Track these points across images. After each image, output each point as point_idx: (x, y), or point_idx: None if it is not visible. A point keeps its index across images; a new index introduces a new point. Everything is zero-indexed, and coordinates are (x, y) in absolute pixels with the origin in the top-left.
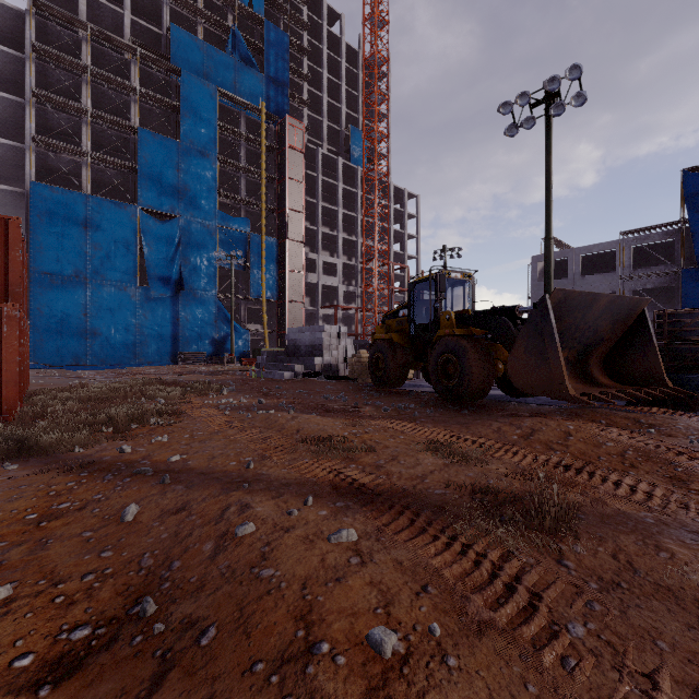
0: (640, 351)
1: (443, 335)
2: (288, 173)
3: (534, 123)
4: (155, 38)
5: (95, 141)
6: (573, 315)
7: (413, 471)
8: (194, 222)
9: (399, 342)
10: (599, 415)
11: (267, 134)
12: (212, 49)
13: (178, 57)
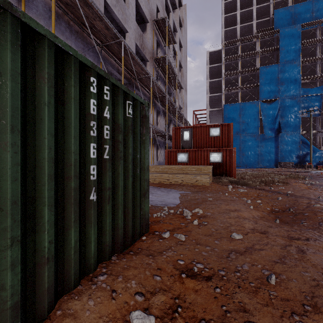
0: None
1: None
2: None
3: None
4: (266, 22)
5: (242, 81)
6: None
7: None
8: (286, 98)
9: None
10: None
11: None
12: (297, 6)
13: (277, 23)
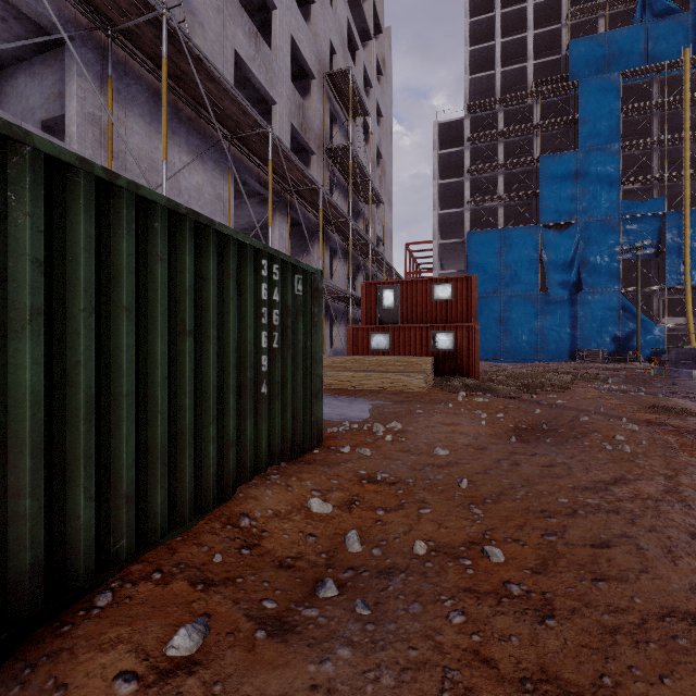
0: None
1: None
2: None
3: None
4: (554, 65)
5: (506, 183)
6: None
7: None
8: (593, 222)
9: None
10: None
11: (694, 82)
12: (614, 34)
13: (576, 68)
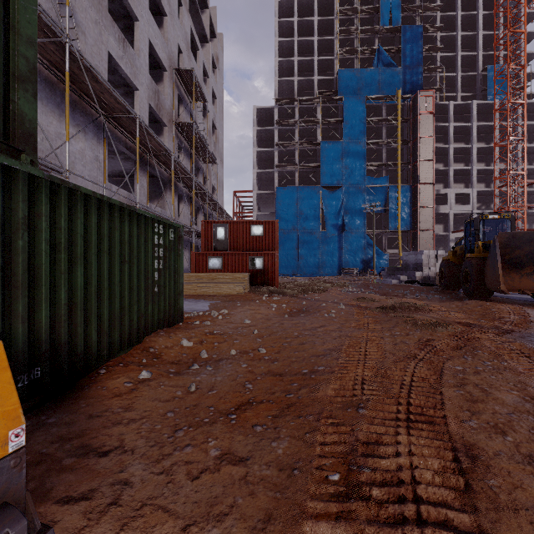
0: None
1: (472, 257)
2: (419, 133)
3: None
4: (330, 82)
5: (301, 156)
6: (531, 244)
7: (380, 305)
8: (351, 187)
9: (453, 261)
10: None
11: (403, 110)
12: (363, 71)
13: (342, 88)
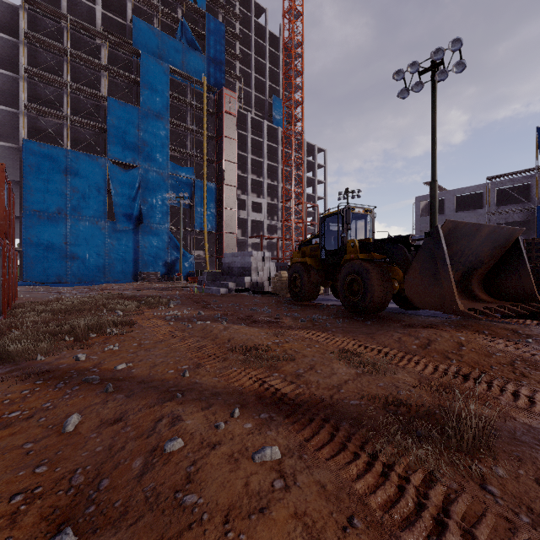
0: (515, 272)
1: (349, 259)
2: (224, 132)
3: (422, 87)
4: (121, 28)
5: (74, 107)
6: (460, 242)
7: (329, 380)
8: (151, 170)
9: (312, 265)
10: (481, 326)
11: (207, 102)
12: (165, 36)
13: (138, 42)
